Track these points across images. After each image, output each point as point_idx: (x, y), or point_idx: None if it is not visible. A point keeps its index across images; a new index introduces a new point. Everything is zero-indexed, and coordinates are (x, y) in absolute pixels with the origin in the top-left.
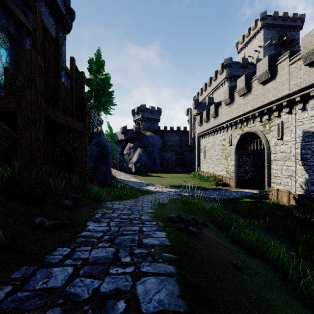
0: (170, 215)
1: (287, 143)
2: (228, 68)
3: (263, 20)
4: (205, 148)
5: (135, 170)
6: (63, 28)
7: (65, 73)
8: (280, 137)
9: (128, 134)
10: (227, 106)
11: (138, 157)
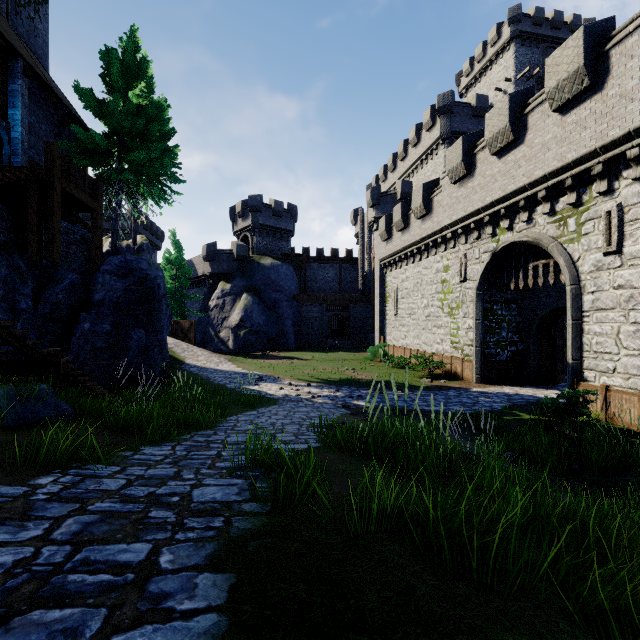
0: None
1: (638, 261)
2: (447, 115)
3: (515, 24)
4: (397, 293)
5: (236, 343)
6: None
7: (24, 68)
8: (616, 247)
9: (221, 261)
10: (457, 186)
11: (243, 314)
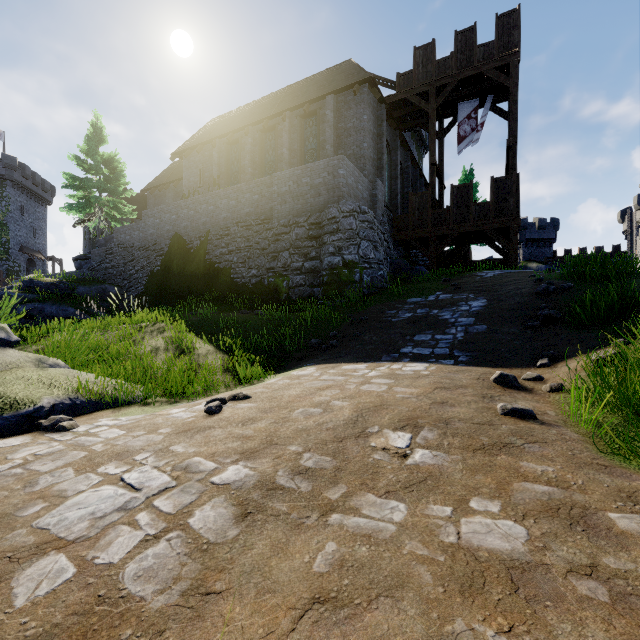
0: None
1: None
2: None
3: None
4: None
5: None
6: (421, 154)
7: None
8: None
9: None
10: None
11: None
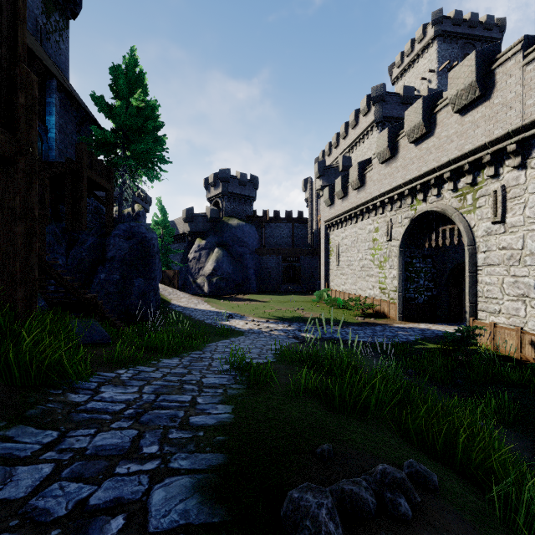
0: (299, 494)
1: (516, 229)
2: (380, 103)
3: (437, 25)
4: (339, 248)
5: (210, 288)
6: (62, 6)
7: (57, 86)
8: (500, 218)
9: (197, 222)
10: (384, 165)
11: (215, 264)
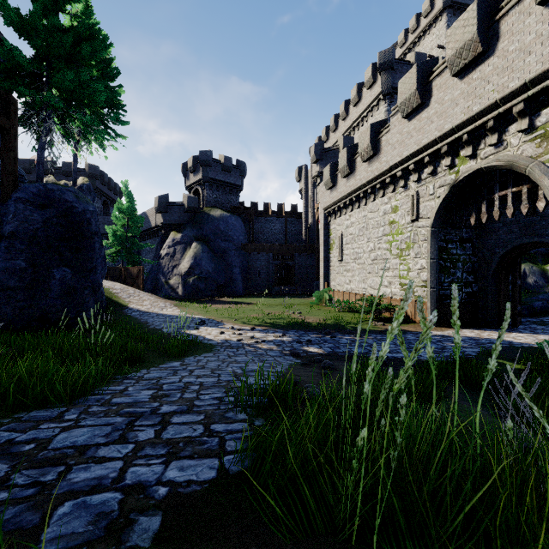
0: None
1: None
2: (388, 71)
3: None
4: (342, 239)
5: (185, 290)
6: None
7: None
8: None
9: (172, 212)
10: (409, 120)
11: (193, 261)
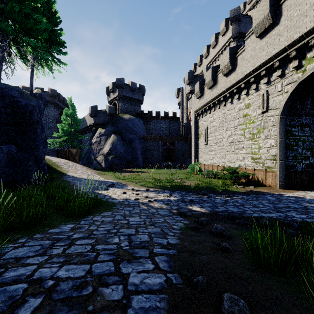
0: None
1: None
2: (236, 22)
3: None
4: (207, 130)
5: (106, 164)
6: None
7: None
8: None
9: (99, 116)
10: (261, 38)
11: (111, 146)
